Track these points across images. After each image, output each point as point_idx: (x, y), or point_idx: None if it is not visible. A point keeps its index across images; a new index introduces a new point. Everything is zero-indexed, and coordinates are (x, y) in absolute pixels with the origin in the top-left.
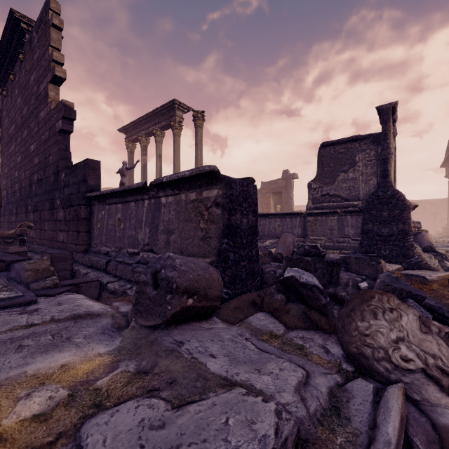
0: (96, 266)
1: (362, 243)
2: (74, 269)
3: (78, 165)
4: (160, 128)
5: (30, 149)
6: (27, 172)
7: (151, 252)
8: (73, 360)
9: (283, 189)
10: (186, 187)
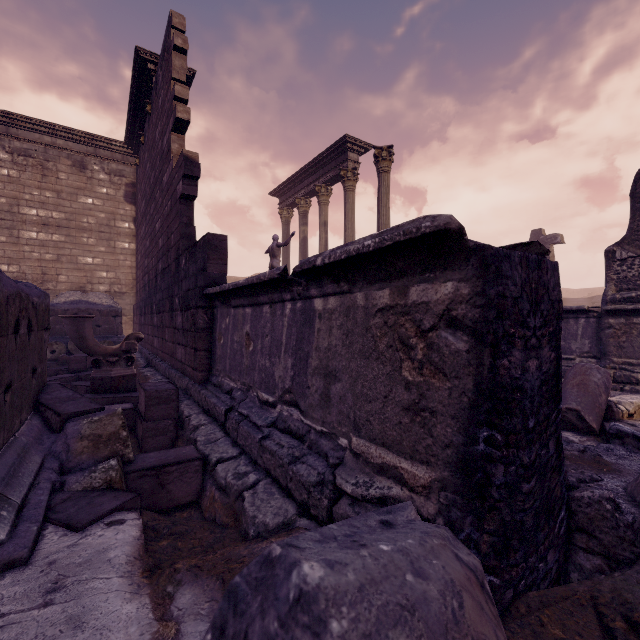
0: (213, 414)
1: None
2: (183, 413)
3: (197, 245)
4: (325, 182)
5: (156, 228)
6: (154, 259)
7: (295, 407)
8: None
9: None
10: (367, 276)
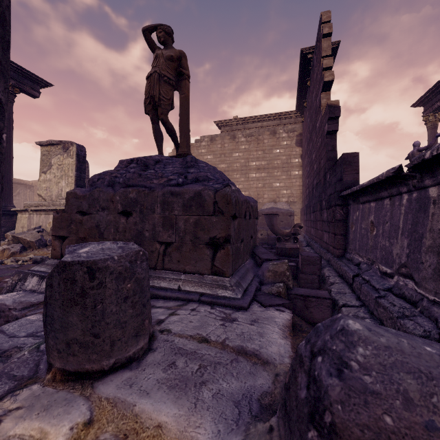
0: (344, 277)
1: None
2: (325, 274)
3: (336, 163)
4: None
5: (312, 158)
6: (311, 178)
7: (410, 279)
8: (170, 427)
9: None
10: None
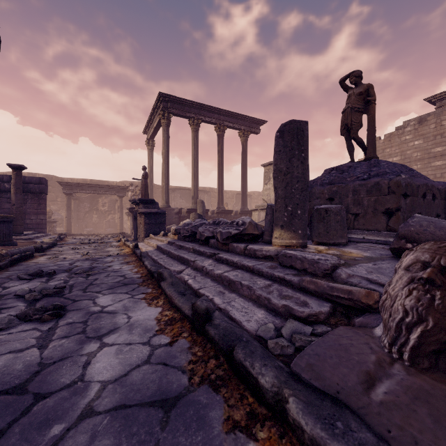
0: None
1: None
2: None
3: None
4: None
5: None
6: None
7: None
8: (354, 252)
9: None
10: None
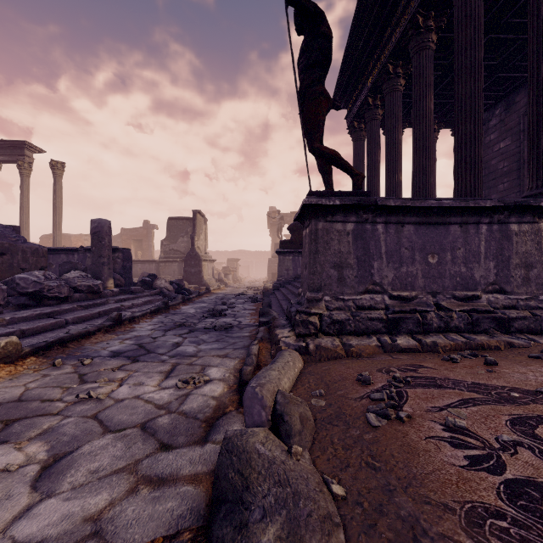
0: None
1: (184, 277)
2: None
3: None
4: None
5: None
6: None
7: None
8: None
9: (144, 237)
10: None
